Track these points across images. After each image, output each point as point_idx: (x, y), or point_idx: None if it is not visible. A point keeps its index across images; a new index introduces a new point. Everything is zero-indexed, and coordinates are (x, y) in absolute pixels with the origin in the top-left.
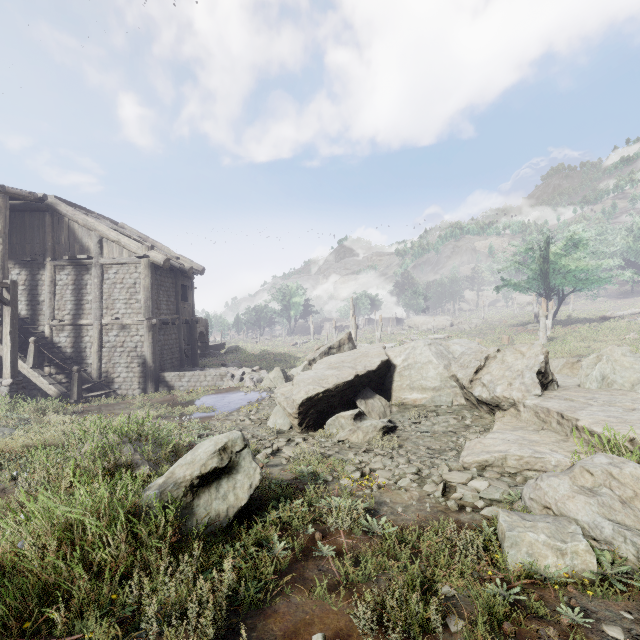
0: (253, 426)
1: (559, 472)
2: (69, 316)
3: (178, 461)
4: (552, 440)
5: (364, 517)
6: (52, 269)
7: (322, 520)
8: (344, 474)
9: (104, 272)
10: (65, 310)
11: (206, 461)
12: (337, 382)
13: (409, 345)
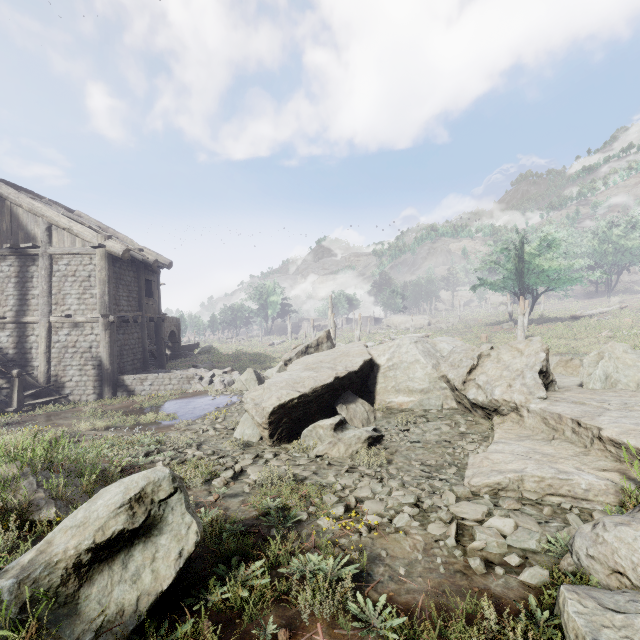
0: (217, 437)
1: (625, 515)
2: (11, 313)
3: (64, 520)
4: (570, 453)
5: (352, 591)
6: None
7: (290, 600)
8: (323, 508)
9: (53, 263)
10: (7, 306)
11: (106, 521)
12: (314, 385)
13: (394, 343)
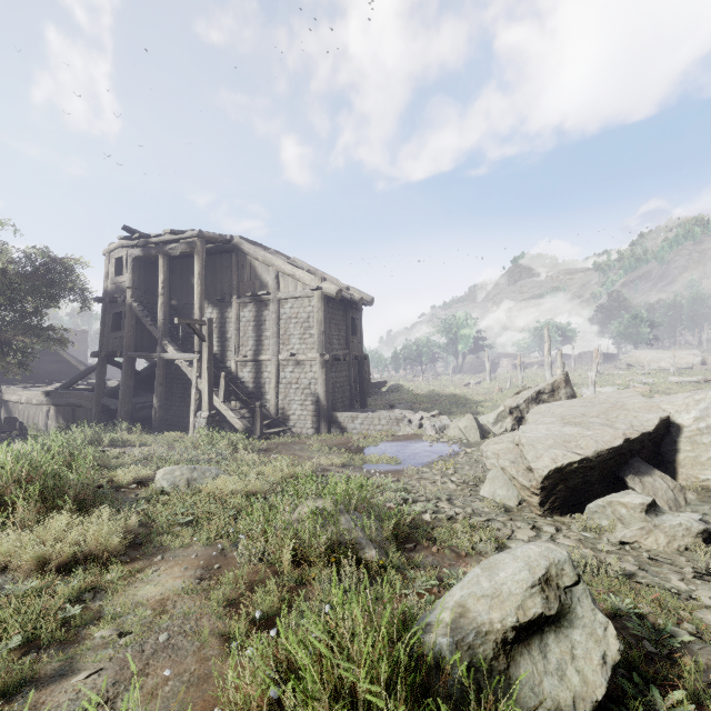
0: (461, 493)
1: None
2: (251, 352)
3: (464, 584)
4: None
5: None
6: (237, 307)
7: None
8: (704, 629)
9: (280, 307)
10: (247, 346)
11: (522, 600)
12: (599, 448)
13: (704, 395)
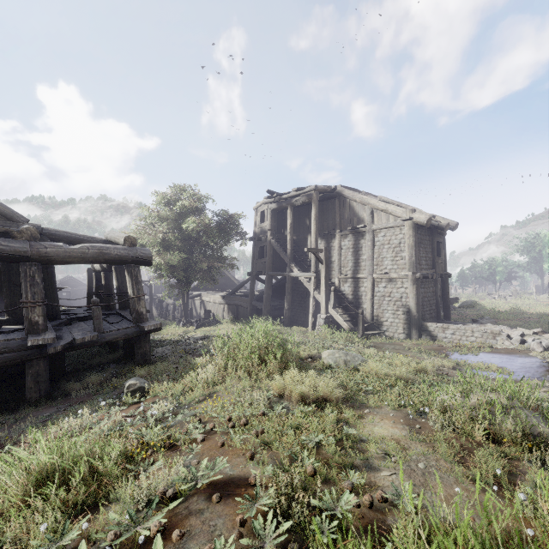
0: None
1: None
2: (350, 271)
3: None
4: None
5: None
6: (339, 238)
7: None
8: None
9: (374, 236)
10: (347, 267)
11: None
12: None
13: None
